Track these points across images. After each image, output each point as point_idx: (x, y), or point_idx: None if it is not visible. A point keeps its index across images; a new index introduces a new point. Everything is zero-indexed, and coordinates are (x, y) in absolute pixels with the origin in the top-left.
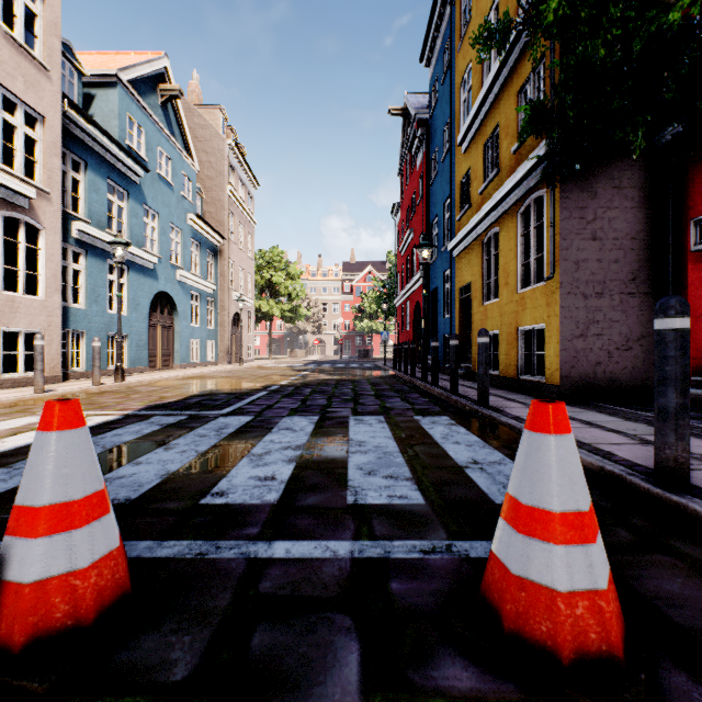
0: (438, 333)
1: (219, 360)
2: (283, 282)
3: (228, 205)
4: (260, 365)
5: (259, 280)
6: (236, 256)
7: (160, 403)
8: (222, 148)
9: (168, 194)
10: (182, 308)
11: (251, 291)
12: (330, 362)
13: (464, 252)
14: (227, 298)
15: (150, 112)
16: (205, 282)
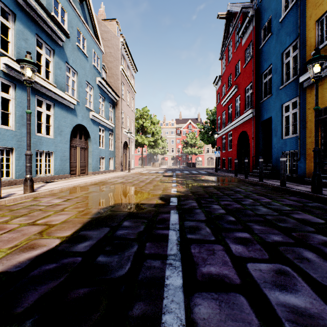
0: (272, 151)
1: (116, 169)
2: (149, 126)
3: (121, 78)
4: (139, 172)
5: (136, 125)
6: (125, 108)
7: (19, 262)
8: (117, 44)
9: (84, 61)
10: (93, 136)
11: (133, 130)
12: (176, 170)
13: (326, 77)
14: (120, 132)
15: (71, 1)
16: (108, 121)
